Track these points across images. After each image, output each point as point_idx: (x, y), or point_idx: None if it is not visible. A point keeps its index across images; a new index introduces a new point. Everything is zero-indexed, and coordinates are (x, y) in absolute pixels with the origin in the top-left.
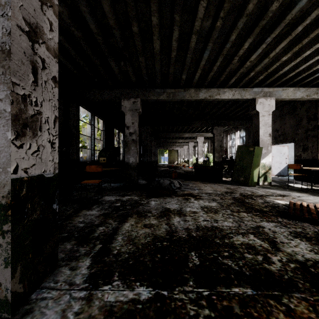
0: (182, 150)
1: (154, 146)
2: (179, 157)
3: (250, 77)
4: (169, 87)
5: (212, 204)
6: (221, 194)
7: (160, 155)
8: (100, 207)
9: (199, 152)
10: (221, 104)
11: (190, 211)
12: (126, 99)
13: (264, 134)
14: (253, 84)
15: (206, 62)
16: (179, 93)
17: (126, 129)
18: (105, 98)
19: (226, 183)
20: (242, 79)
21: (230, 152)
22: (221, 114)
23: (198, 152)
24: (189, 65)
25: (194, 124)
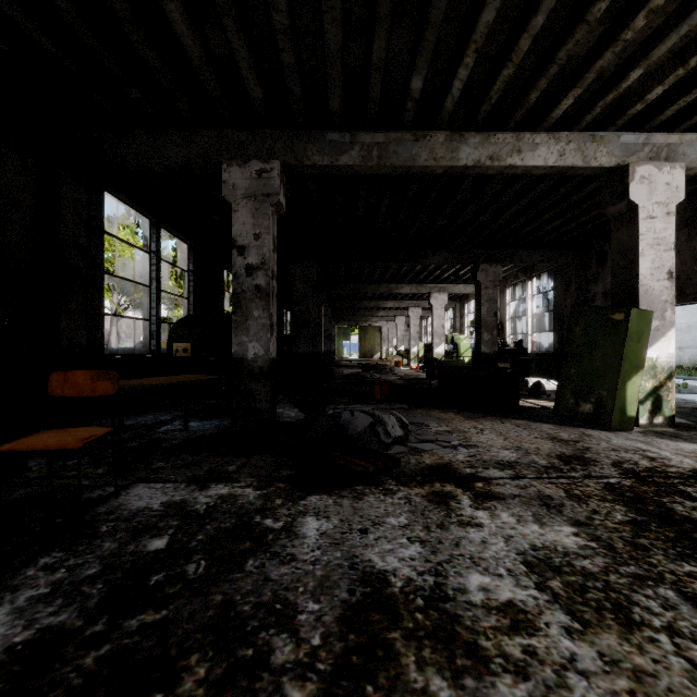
0: (392, 327)
1: (326, 318)
2: (384, 343)
3: (624, 88)
4: (369, 130)
5: (559, 533)
6: (550, 467)
7: (342, 339)
8: (63, 567)
9: (436, 331)
10: (506, 200)
11: (488, 601)
12: (237, 162)
13: (653, 272)
14: (623, 121)
15: (496, 19)
16: (398, 147)
17: (237, 254)
18: (173, 160)
19: (533, 416)
20: (596, 101)
21: (510, 330)
22: (499, 230)
23: (433, 330)
24: (438, 33)
25: (428, 257)
